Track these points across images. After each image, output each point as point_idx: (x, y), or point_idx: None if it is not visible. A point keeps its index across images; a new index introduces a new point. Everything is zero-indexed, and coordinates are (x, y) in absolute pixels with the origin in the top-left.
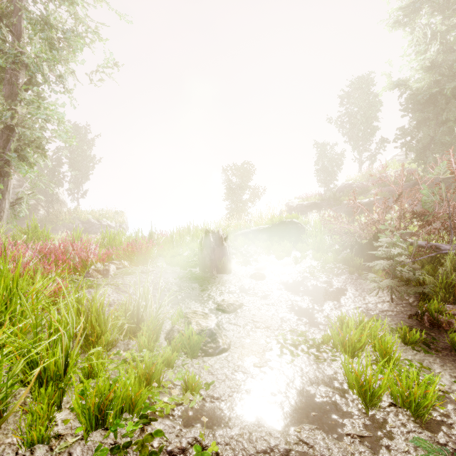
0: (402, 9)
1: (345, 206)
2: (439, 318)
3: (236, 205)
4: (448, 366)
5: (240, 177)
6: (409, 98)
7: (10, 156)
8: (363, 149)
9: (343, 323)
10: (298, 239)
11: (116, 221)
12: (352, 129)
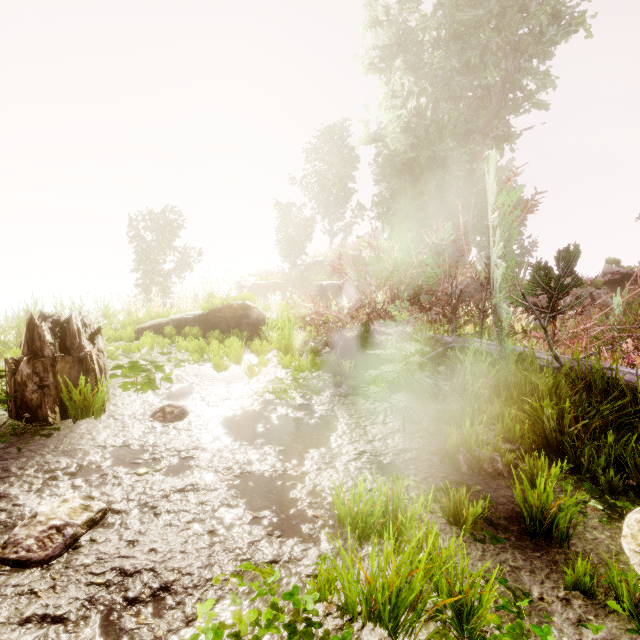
0: (379, 48)
1: (316, 289)
2: (483, 456)
3: (152, 280)
4: (539, 569)
5: (160, 234)
6: (387, 159)
7: None
8: (334, 218)
9: (353, 515)
10: (254, 334)
11: None
12: (322, 190)
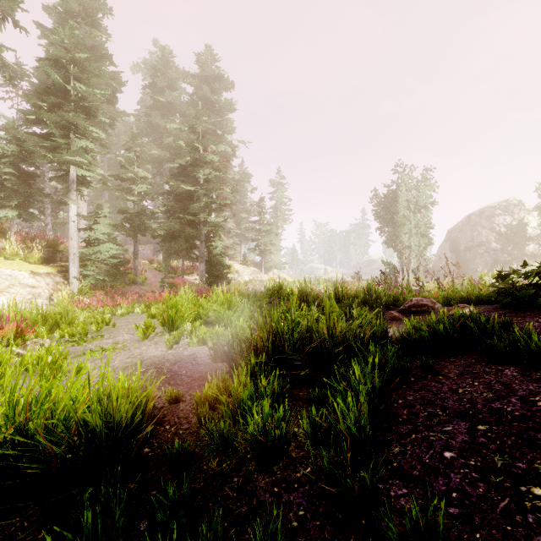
0: None
1: None
2: None
3: None
4: None
5: None
6: None
7: None
8: None
9: None
10: None
11: None
12: None
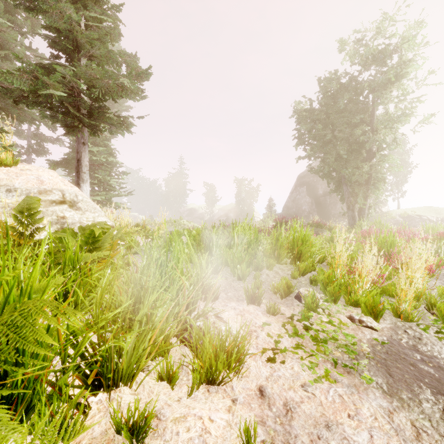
0: None
1: None
2: None
3: None
4: None
5: None
6: None
7: (370, 188)
8: None
9: None
10: None
11: (437, 216)
12: None
